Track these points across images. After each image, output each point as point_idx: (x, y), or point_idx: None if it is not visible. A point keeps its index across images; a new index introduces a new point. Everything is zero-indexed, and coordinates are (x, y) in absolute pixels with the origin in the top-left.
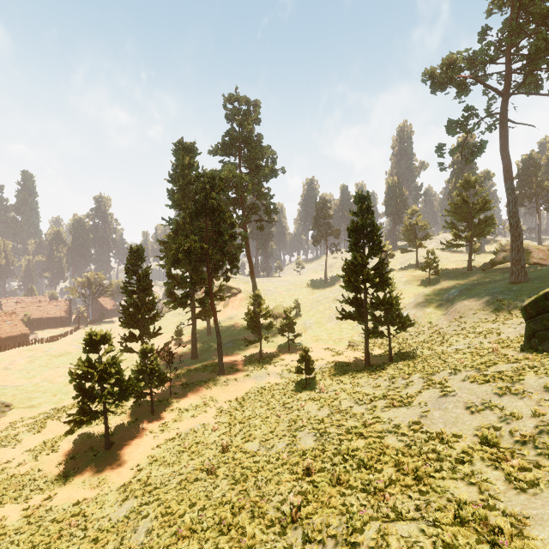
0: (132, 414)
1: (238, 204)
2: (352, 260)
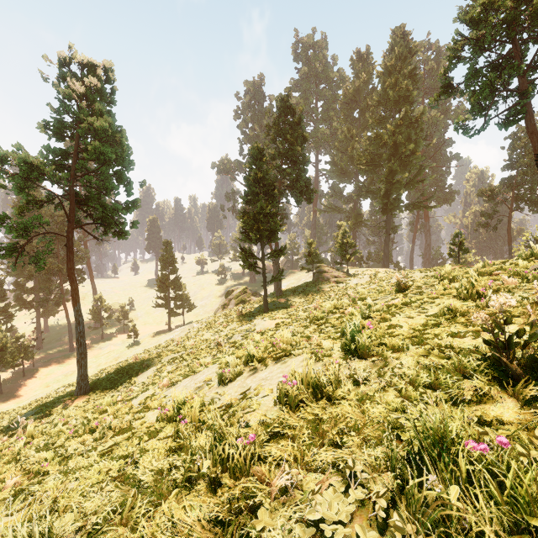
0: (7, 380)
1: None
2: (161, 276)
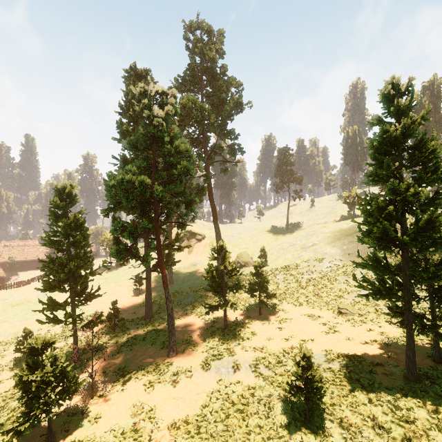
0: None
1: (199, 144)
2: (388, 194)
